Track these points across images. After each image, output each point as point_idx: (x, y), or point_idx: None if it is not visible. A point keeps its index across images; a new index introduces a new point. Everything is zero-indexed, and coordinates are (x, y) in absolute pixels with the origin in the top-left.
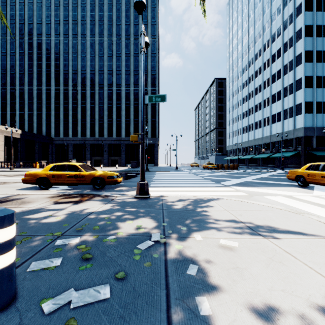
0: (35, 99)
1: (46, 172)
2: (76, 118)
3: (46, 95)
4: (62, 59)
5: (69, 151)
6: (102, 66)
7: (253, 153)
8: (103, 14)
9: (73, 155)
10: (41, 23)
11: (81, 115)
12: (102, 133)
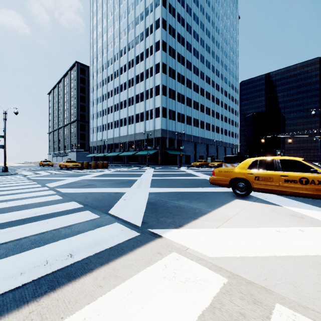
0: None
1: None
2: None
3: None
4: None
5: None
6: None
7: (119, 151)
8: None
9: None
10: None
11: None
12: None
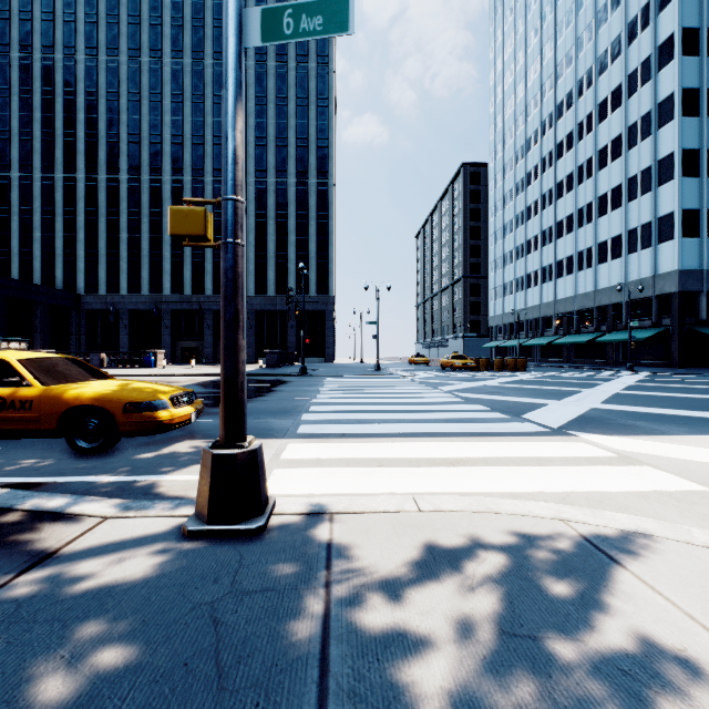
0: (38, 202)
1: None
2: (138, 249)
3: (64, 193)
4: (104, 108)
5: (120, 326)
6: (200, 127)
7: (553, 333)
8: (202, 4)
9: (130, 337)
10: (52, 19)
11: (150, 242)
12: (200, 286)
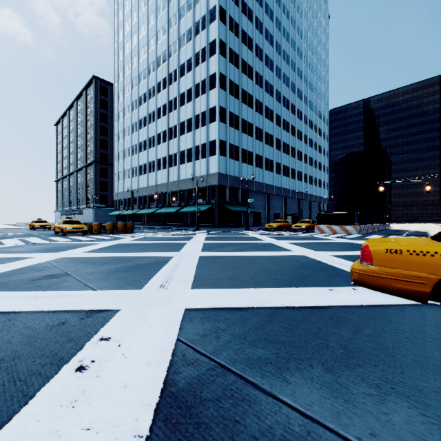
0: None
1: None
2: None
3: None
4: None
5: None
6: None
7: (155, 206)
8: None
9: None
10: None
11: None
12: None
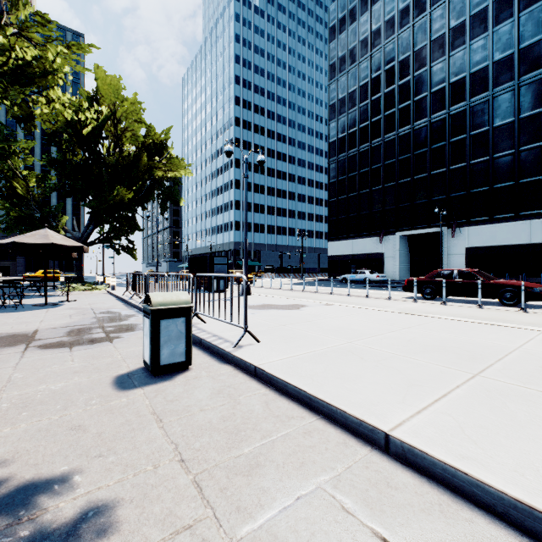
0: None
1: (40, 275)
2: None
3: None
4: None
5: None
6: None
7: None
8: None
9: None
10: None
11: None
12: None
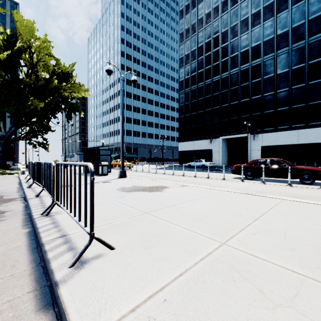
0: None
1: None
2: None
3: None
4: None
5: None
6: None
7: None
8: None
9: None
10: None
11: None
12: None
